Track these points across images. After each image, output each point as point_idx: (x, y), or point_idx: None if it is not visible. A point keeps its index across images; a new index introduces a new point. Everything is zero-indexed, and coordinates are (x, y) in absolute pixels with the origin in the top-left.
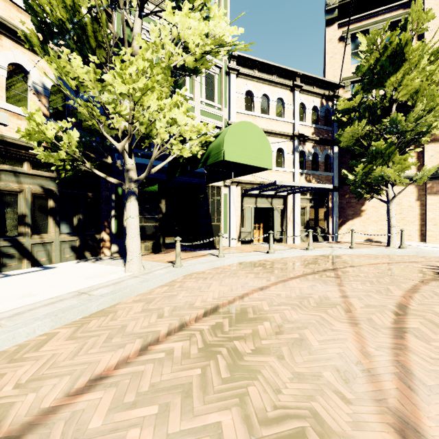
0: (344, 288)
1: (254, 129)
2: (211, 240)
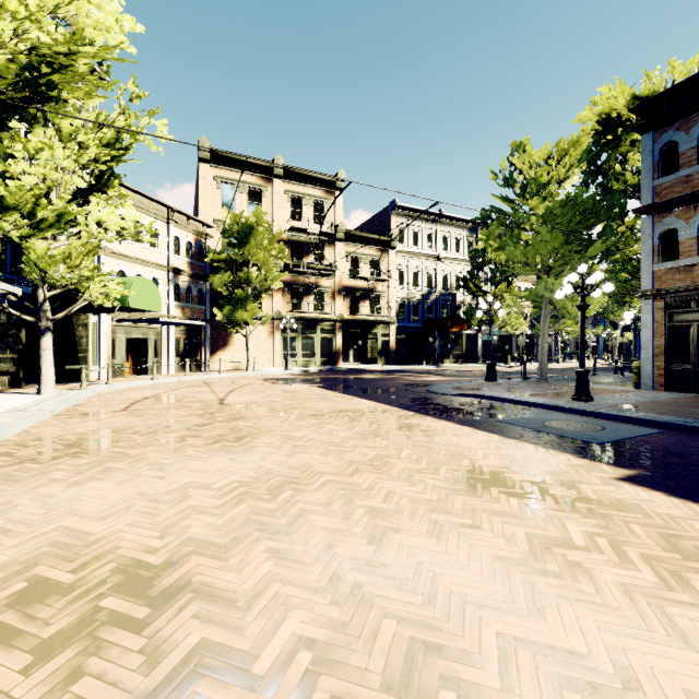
0: (212, 388)
1: (149, 283)
2: (78, 373)
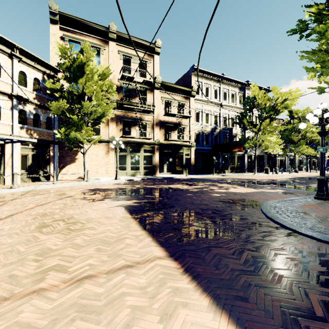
0: None
1: None
2: None
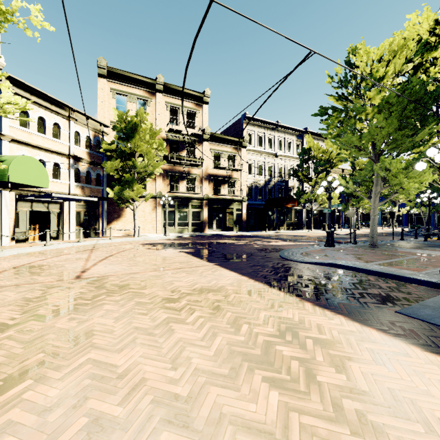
0: (92, 254)
1: (34, 162)
2: None
